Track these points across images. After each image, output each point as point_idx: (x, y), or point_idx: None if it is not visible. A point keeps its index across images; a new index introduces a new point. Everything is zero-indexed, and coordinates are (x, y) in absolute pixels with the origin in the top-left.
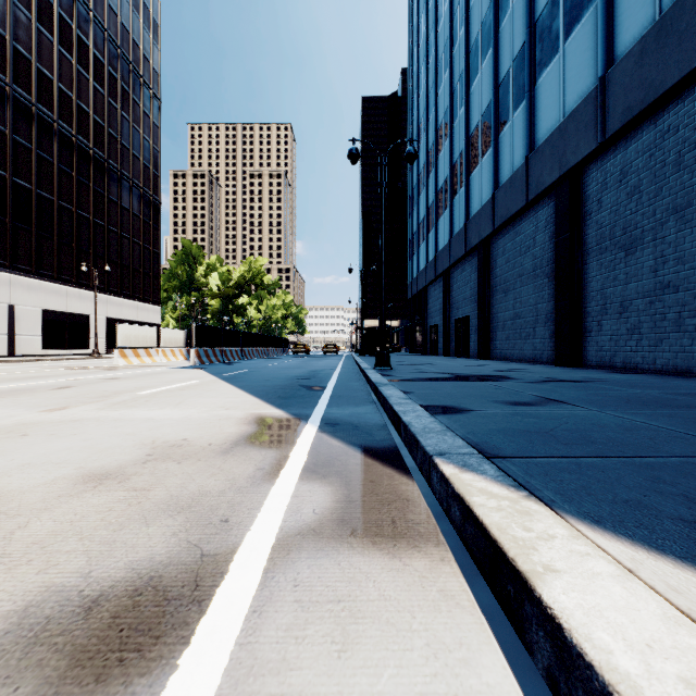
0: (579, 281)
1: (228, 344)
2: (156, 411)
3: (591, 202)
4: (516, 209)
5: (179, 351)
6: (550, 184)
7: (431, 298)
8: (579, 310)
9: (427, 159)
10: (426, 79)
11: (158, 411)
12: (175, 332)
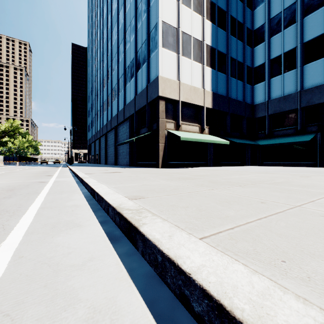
0: (107, 151)
1: (23, 160)
2: (43, 167)
3: (108, 139)
4: (102, 135)
5: (2, 162)
6: (104, 134)
7: (92, 147)
8: (107, 155)
9: (91, 106)
10: (91, 83)
11: (44, 167)
12: (1, 156)
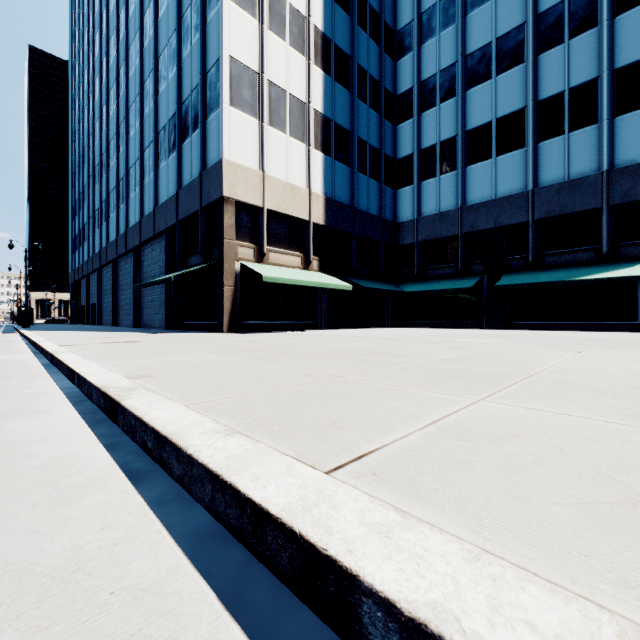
0: (117, 297)
1: None
2: None
3: (119, 272)
4: (105, 262)
5: None
6: (111, 260)
7: (83, 288)
8: (117, 307)
9: (80, 198)
10: (79, 146)
11: None
12: None
